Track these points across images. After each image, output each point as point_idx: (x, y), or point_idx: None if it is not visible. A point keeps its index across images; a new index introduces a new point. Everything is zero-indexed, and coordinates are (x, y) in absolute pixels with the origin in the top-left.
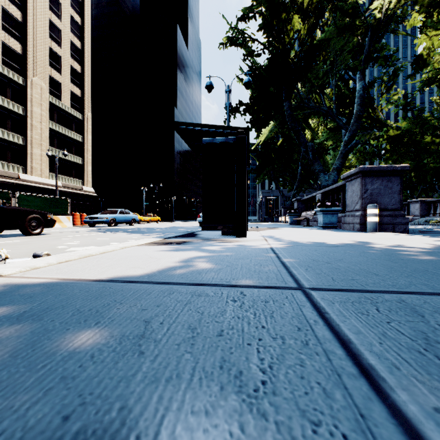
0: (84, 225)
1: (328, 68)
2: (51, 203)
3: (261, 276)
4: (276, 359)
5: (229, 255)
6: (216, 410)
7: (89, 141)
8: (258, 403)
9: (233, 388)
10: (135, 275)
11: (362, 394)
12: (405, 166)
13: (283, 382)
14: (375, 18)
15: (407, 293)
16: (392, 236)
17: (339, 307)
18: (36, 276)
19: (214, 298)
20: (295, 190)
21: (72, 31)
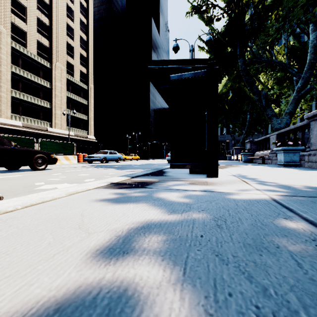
0: (86, 162)
1: (280, 25)
2: (63, 146)
3: None
4: None
5: (222, 224)
6: None
7: (91, 104)
8: None
9: None
10: None
11: None
12: None
13: None
14: None
15: None
16: None
17: None
18: None
19: None
20: (244, 134)
21: (81, 29)
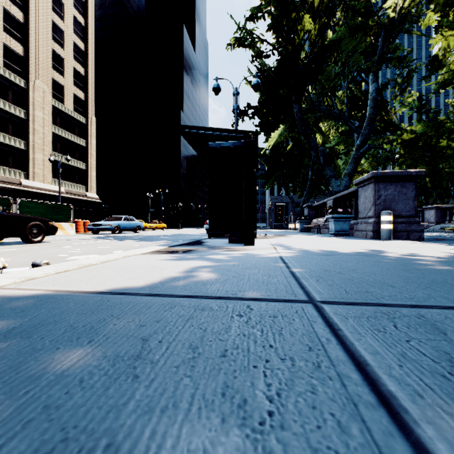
0: (88, 233)
1: (340, 69)
2: (54, 209)
3: (269, 288)
4: (285, 385)
5: (236, 264)
6: (215, 449)
7: (92, 146)
8: (264, 440)
9: (236, 420)
10: (136, 286)
11: (382, 429)
12: (421, 171)
13: (292, 413)
14: (389, 17)
15: (426, 308)
16: (407, 244)
17: (354, 323)
18: (31, 287)
19: (219, 313)
20: (305, 196)
21: (75, 32)
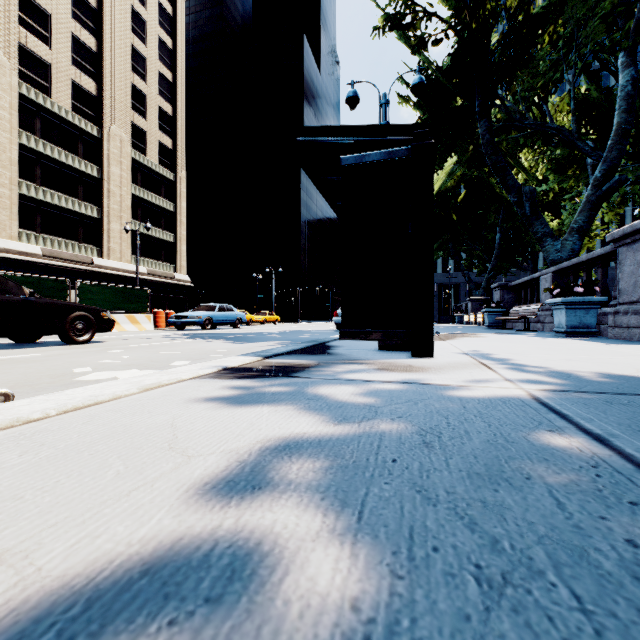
0: (172, 328)
1: (561, 54)
2: (125, 295)
3: None
4: None
5: (432, 441)
6: None
7: (182, 211)
8: None
9: None
10: None
11: None
12: None
13: None
14: None
15: None
16: None
17: None
18: None
19: None
20: (490, 271)
21: (161, 58)
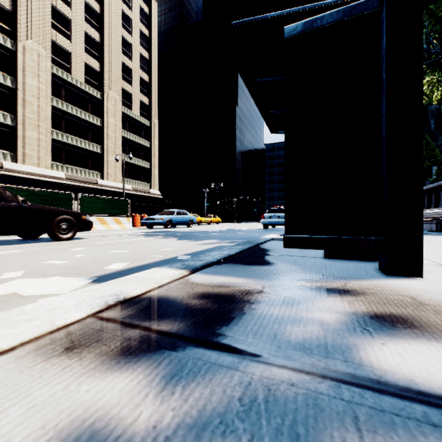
0: (145, 227)
1: None
2: (112, 204)
3: None
4: None
5: None
6: None
7: (155, 146)
8: None
9: None
10: None
11: None
12: None
13: None
14: None
15: None
16: None
17: None
18: None
19: None
20: None
21: (141, 44)
